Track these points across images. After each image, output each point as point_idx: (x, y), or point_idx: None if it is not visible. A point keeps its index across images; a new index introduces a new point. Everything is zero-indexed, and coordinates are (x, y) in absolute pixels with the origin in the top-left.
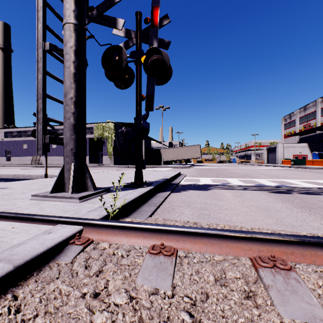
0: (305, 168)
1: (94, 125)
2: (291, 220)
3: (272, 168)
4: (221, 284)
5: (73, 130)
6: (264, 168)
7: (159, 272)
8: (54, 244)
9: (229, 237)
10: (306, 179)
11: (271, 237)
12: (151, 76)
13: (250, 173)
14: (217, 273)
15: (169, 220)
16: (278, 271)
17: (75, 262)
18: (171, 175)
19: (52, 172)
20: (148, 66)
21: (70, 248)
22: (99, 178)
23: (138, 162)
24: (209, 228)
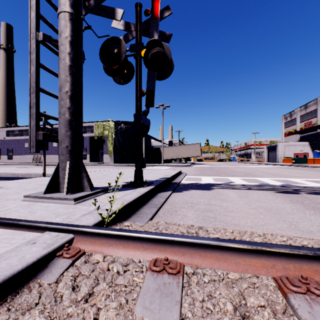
0: (307, 167)
1: (94, 124)
2: (306, 224)
3: (273, 167)
4: (243, 317)
5: (69, 127)
6: (265, 167)
7: (163, 298)
8: (36, 259)
9: (246, 251)
10: (311, 178)
11: (300, 252)
12: (152, 71)
13: (251, 172)
14: (236, 299)
15: (171, 224)
16: (315, 298)
17: (60, 282)
18: (172, 174)
19: (51, 170)
20: (148, 60)
21: (57, 262)
22: (98, 177)
23: (137, 161)
24: (222, 239)
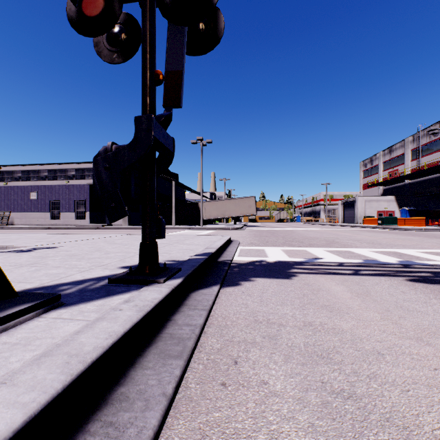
0: (399, 230)
1: None
2: None
3: (355, 230)
4: None
5: None
6: (345, 230)
7: None
8: None
9: None
10: (426, 248)
11: None
12: (176, 23)
13: (333, 238)
14: None
15: None
16: None
17: None
18: (218, 244)
19: (5, 239)
20: None
21: None
22: (77, 254)
23: (146, 224)
24: None
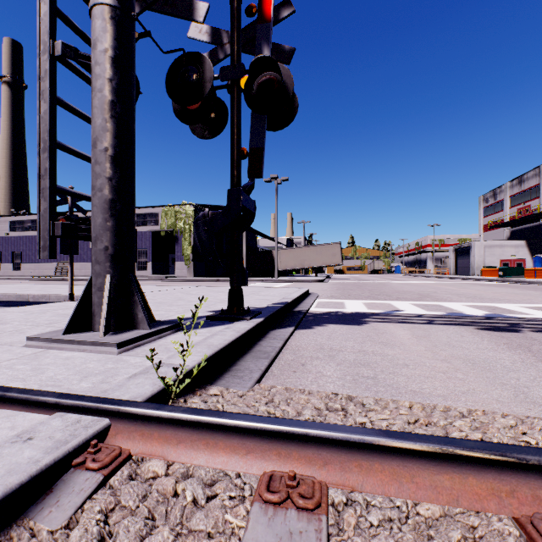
0: (524, 283)
1: (160, 210)
2: None
3: (466, 283)
4: None
5: (110, 212)
6: (452, 283)
7: None
8: (27, 477)
9: (455, 459)
10: (535, 303)
11: None
12: (259, 113)
13: (430, 292)
14: None
15: (297, 391)
16: None
17: (75, 527)
18: (294, 295)
19: None
20: (252, 94)
21: (73, 480)
22: (164, 302)
23: (234, 273)
24: (403, 433)
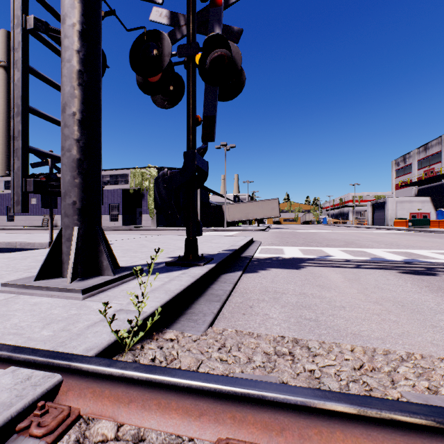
0: (430, 232)
1: (129, 172)
2: None
3: (382, 232)
4: None
5: (77, 170)
6: (371, 232)
7: None
8: None
9: (425, 429)
10: (443, 249)
11: None
12: (212, 85)
13: (354, 240)
14: None
15: (246, 334)
16: None
17: None
18: (241, 243)
19: None
20: (206, 69)
21: None
22: (131, 249)
23: (189, 225)
24: (365, 397)
